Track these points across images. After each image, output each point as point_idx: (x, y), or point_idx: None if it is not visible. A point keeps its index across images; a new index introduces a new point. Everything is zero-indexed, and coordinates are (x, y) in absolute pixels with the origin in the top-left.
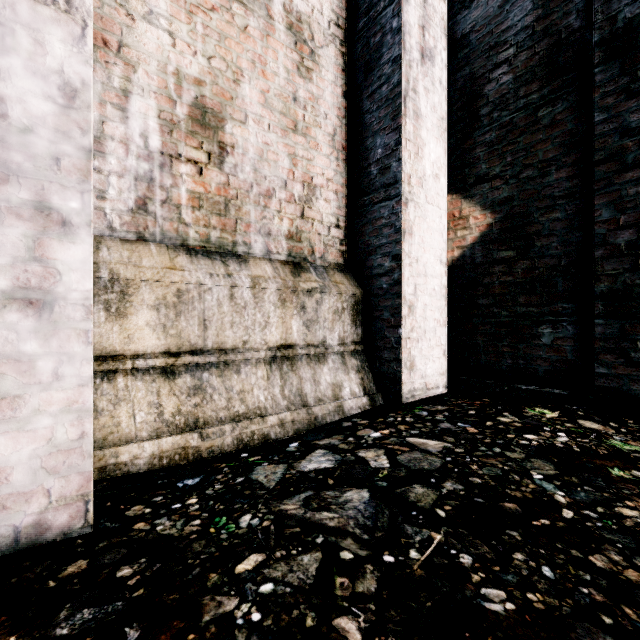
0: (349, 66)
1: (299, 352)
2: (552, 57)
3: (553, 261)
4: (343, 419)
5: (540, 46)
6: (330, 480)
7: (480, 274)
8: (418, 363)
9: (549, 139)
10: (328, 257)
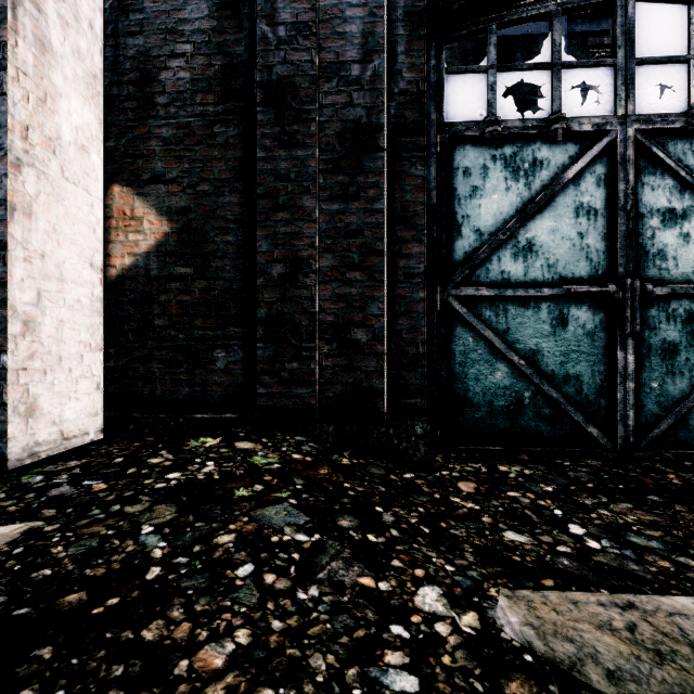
0: None
1: None
2: (226, 77)
3: (227, 284)
4: None
5: (216, 59)
6: None
7: (156, 290)
8: (46, 405)
9: (223, 159)
10: None
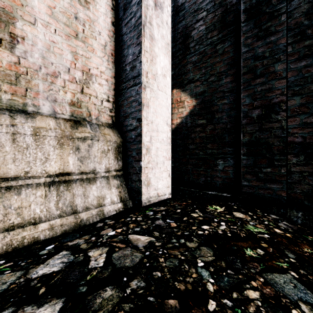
0: (116, 7)
1: (74, 177)
2: (223, 18)
3: (224, 125)
4: (100, 220)
5: (218, 11)
6: (43, 288)
7: (190, 132)
8: (153, 181)
9: (222, 61)
10: (101, 119)
